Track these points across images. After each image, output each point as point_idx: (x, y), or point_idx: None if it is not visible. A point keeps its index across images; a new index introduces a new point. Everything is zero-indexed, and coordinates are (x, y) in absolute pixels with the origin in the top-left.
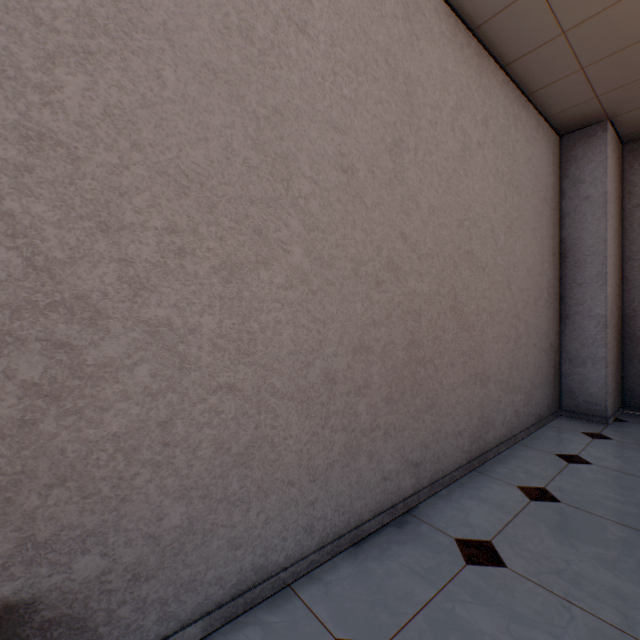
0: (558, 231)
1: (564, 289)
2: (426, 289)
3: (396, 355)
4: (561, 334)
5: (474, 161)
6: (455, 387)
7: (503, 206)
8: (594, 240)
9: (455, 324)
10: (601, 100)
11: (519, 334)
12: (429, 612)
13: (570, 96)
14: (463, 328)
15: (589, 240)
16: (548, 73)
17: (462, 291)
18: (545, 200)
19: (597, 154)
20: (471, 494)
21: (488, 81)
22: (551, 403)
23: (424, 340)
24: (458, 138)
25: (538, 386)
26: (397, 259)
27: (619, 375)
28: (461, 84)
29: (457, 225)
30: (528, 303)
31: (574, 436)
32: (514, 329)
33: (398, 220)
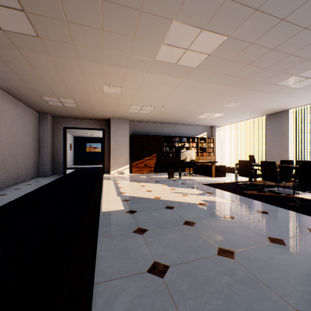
0: (38, 135)
1: (40, 148)
2: (6, 149)
3: (0, 162)
4: (39, 158)
5: (16, 123)
6: (12, 168)
7: (23, 131)
8: (46, 138)
9: (12, 156)
10: (46, 111)
11: (27, 158)
12: (11, 192)
13: (39, 109)
14: (13, 157)
15: (45, 138)
16: (33, 106)
17: (13, 150)
18: (35, 128)
19: (47, 120)
20: (16, 186)
21: (19, 106)
22: (36, 174)
23: (5, 159)
24: (12, 120)
25: (33, 170)
26: (0, 144)
27: (53, 167)
28: (13, 109)
29: (12, 137)
30: (30, 152)
31: (40, 179)
32: (26, 157)
33: (0, 137)
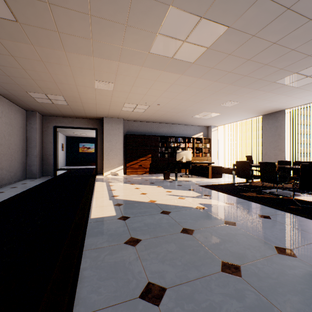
0: (26, 134)
1: (27, 148)
2: None
3: None
4: (27, 159)
5: None
6: None
7: (8, 130)
8: (34, 138)
9: None
10: (34, 109)
11: (13, 159)
12: None
13: (26, 107)
14: None
15: (33, 137)
16: (20, 103)
17: None
18: (21, 127)
19: (35, 118)
20: None
21: (3, 103)
22: (23, 176)
23: None
24: None
25: (19, 172)
26: None
27: (42, 168)
28: None
29: None
30: (16, 152)
31: (27, 181)
32: (11, 158)
33: None
